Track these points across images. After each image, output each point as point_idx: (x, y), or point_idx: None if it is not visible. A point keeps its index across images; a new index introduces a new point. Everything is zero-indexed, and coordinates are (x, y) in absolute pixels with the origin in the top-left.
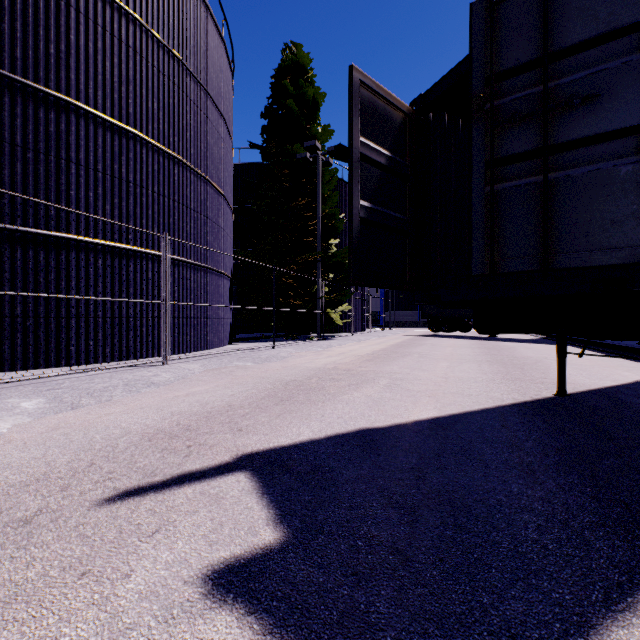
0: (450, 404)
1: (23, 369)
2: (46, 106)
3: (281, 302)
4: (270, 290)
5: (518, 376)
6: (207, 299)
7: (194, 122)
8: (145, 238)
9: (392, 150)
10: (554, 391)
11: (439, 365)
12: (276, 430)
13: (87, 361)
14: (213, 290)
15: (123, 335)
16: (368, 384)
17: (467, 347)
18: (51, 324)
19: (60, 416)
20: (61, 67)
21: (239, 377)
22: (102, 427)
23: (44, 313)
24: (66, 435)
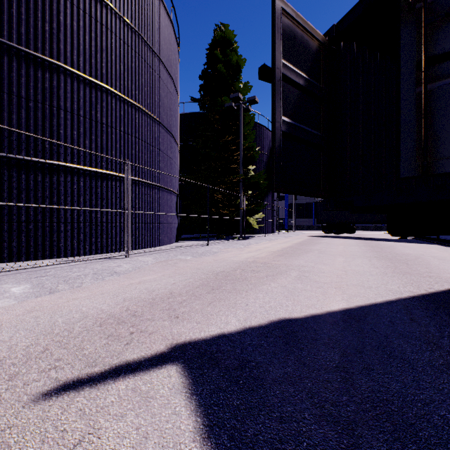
0: (355, 296)
1: (26, 260)
2: (43, 68)
3: (213, 212)
4: (205, 203)
5: (406, 270)
6: (159, 209)
7: (150, 80)
8: (114, 164)
9: (309, 74)
10: (444, 285)
11: (336, 260)
12: (207, 318)
13: (72, 254)
14: (164, 203)
15: (98, 235)
16: (282, 275)
17: (355, 245)
18: (46, 227)
19: (38, 300)
20: (53, 40)
21: (181, 268)
22: (66, 311)
23: (41, 219)
24: (36, 318)
